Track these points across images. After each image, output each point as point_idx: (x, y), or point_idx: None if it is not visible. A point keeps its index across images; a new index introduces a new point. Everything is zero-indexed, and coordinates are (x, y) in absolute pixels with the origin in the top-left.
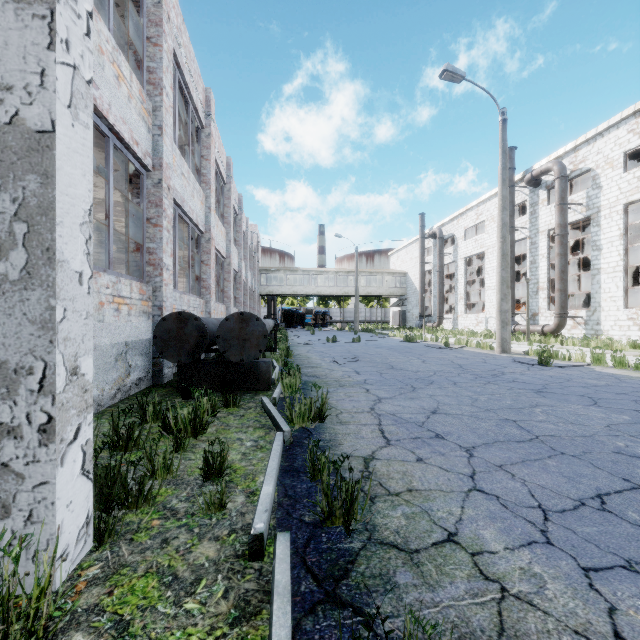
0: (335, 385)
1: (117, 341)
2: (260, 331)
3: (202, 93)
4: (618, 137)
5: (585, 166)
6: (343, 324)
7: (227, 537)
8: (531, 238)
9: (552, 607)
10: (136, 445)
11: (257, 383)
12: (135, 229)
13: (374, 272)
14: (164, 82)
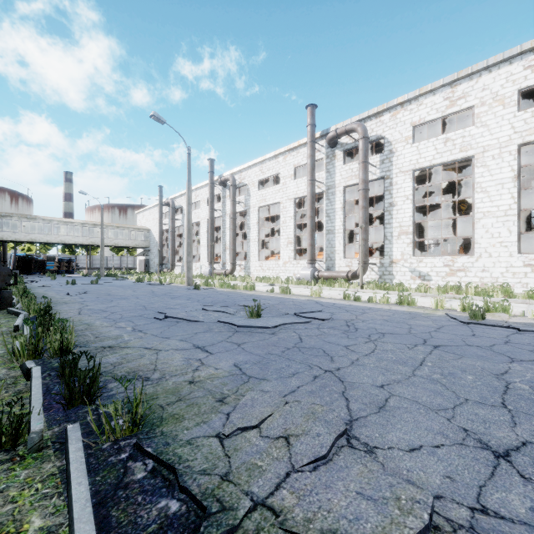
0: (62, 303)
1: None
2: (6, 272)
3: None
4: (256, 171)
5: (245, 182)
6: (90, 270)
7: (3, 332)
8: (223, 217)
9: (102, 326)
10: None
11: (1, 305)
12: None
13: (121, 227)
14: None
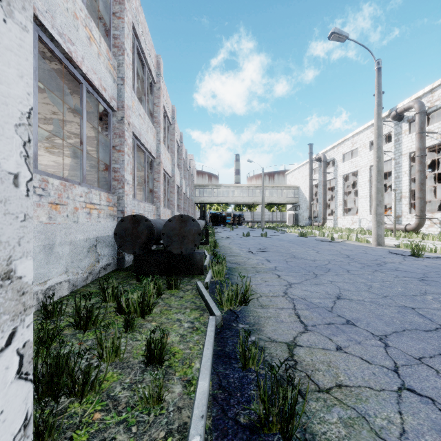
0: (252, 271)
1: (89, 237)
2: (195, 230)
3: (154, 58)
4: None
5: (440, 103)
6: (253, 223)
7: None
8: (395, 159)
9: None
10: (94, 324)
11: (193, 269)
12: (104, 154)
13: (275, 186)
14: (125, 45)
